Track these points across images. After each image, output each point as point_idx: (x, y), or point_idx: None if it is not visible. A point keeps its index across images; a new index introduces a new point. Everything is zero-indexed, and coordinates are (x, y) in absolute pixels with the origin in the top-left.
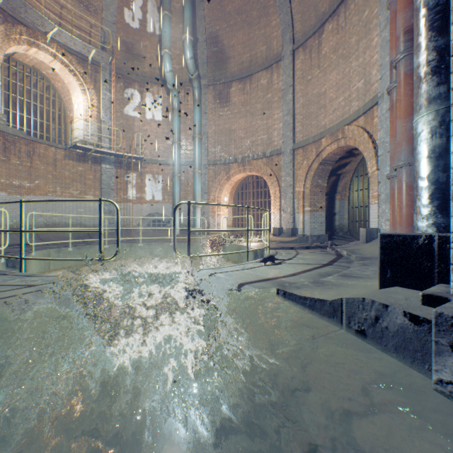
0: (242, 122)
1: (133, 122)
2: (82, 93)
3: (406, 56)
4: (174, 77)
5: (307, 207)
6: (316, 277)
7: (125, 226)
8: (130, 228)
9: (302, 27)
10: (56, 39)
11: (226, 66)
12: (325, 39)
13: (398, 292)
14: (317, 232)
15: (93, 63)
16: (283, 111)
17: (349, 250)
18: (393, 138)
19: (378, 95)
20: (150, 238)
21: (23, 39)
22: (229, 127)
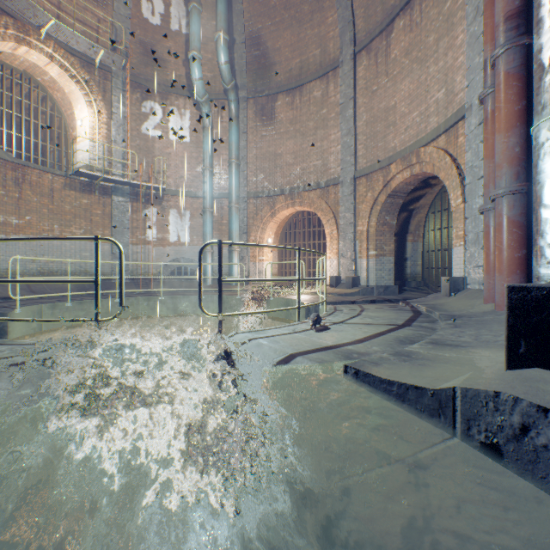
0: (290, 145)
1: (153, 144)
2: (87, 105)
3: (508, 50)
4: (205, 87)
5: (372, 250)
6: (394, 343)
7: (143, 274)
8: (148, 277)
9: (366, 24)
10: (54, 36)
11: (271, 74)
12: (395, 40)
13: (547, 380)
14: (384, 282)
15: (102, 67)
16: (342, 130)
17: (429, 305)
18: (487, 160)
19: (464, 106)
20: (174, 290)
21: (9, 34)
22: (274, 151)
